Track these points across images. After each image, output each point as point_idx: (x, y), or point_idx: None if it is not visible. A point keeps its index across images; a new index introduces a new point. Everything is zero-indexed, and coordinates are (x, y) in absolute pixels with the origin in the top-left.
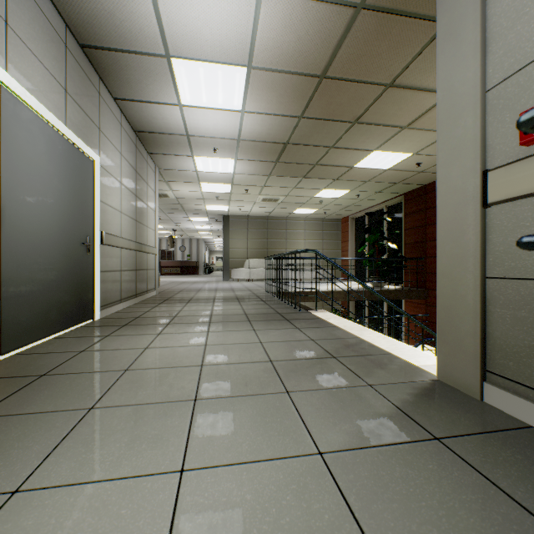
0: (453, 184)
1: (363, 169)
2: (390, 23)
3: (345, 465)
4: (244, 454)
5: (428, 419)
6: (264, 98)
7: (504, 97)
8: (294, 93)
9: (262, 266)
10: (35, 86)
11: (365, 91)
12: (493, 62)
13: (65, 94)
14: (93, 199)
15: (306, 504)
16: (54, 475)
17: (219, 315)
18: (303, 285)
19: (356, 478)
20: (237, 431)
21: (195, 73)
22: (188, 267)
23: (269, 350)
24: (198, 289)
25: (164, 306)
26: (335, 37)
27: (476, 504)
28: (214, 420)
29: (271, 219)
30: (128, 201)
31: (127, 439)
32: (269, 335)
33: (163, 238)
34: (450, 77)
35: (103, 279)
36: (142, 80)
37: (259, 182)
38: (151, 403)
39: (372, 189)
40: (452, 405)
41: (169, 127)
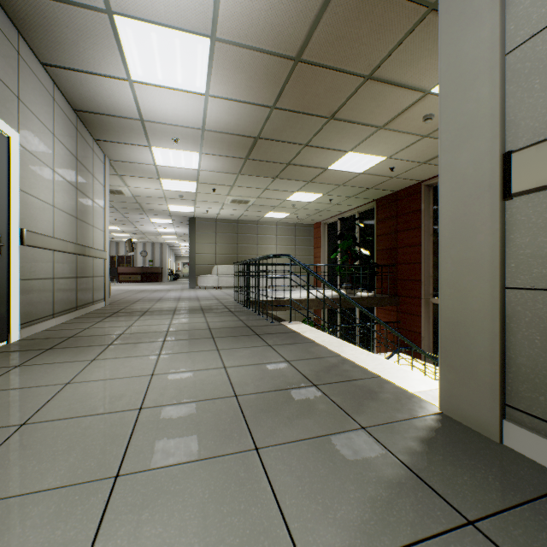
0: (462, 172)
1: (337, 172)
2: (373, 0)
3: None
4: None
5: (449, 483)
6: (232, 80)
7: (532, 58)
8: (266, 77)
9: (231, 273)
10: None
11: (342, 82)
12: (516, 15)
13: None
14: (8, 187)
15: None
16: None
17: (177, 331)
18: (275, 293)
19: None
20: (173, 544)
21: (146, 39)
22: (151, 273)
23: (234, 379)
24: (159, 298)
25: (111, 321)
26: (313, 11)
27: None
28: (138, 521)
29: (241, 222)
30: (65, 194)
31: None
32: (236, 357)
33: (122, 241)
34: (458, 39)
35: (25, 290)
36: (77, 41)
37: (228, 181)
38: (40, 491)
39: (345, 194)
40: (470, 453)
41: (118, 108)
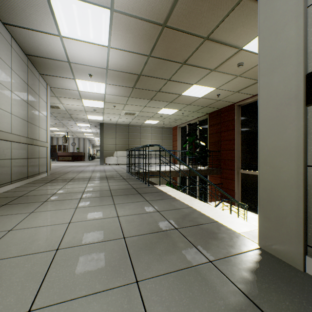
0: (275, 88)
1: (187, 96)
2: None
3: None
4: None
5: (276, 309)
6: (124, 37)
7: None
8: (145, 37)
9: (125, 155)
10: None
11: (191, 40)
12: None
13: None
14: None
15: None
16: None
17: (89, 192)
18: (150, 167)
19: None
20: None
21: (70, 9)
22: (77, 156)
23: (123, 225)
24: (81, 170)
25: (49, 185)
26: None
27: None
28: None
29: (131, 126)
30: (20, 106)
31: None
32: (126, 209)
33: (60, 137)
34: (272, 0)
35: None
36: (25, 9)
37: (123, 101)
38: None
39: (191, 110)
40: (286, 281)
41: (54, 53)
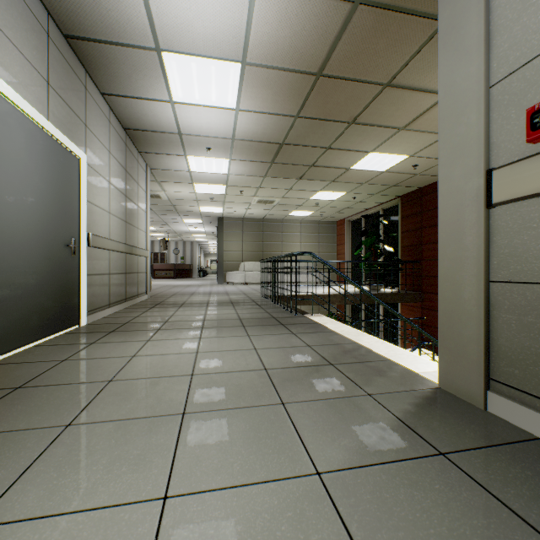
0: (455, 184)
1: (359, 171)
2: (388, 20)
3: (346, 487)
4: (235, 476)
5: (431, 431)
6: (259, 95)
7: (509, 92)
8: (290, 92)
9: (257, 269)
10: (13, 76)
11: (362, 90)
12: (498, 56)
13: (47, 87)
14: (79, 199)
15: (303, 535)
16: (19, 506)
17: (212, 320)
18: (299, 289)
19: (358, 502)
20: (228, 449)
21: (187, 68)
22: (182, 270)
23: (263, 358)
24: (192, 292)
25: (155, 311)
26: (332, 34)
27: (488, 530)
28: (203, 437)
29: (267, 221)
30: (118, 201)
31: (105, 460)
32: (264, 341)
33: (156, 240)
34: (453, 72)
35: (90, 283)
36: (131, 74)
37: (255, 183)
38: (135, 418)
39: (368, 192)
40: (456, 415)
41: (161, 125)
